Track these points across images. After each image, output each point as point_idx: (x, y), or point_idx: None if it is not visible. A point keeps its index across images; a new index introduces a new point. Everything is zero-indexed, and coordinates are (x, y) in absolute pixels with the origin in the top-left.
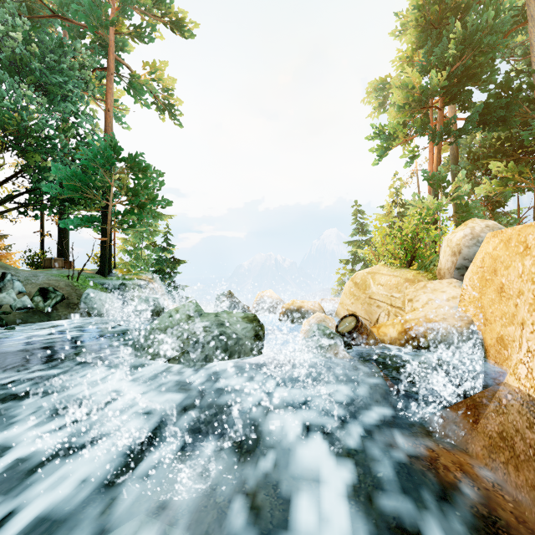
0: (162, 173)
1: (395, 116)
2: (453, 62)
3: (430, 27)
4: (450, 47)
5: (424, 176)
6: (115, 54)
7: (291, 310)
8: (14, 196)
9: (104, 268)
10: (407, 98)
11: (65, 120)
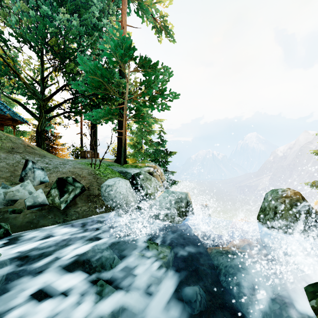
0: (168, 69)
1: None
2: None
3: None
4: None
5: None
6: None
7: None
8: (60, 104)
9: (119, 158)
10: None
11: (92, 35)
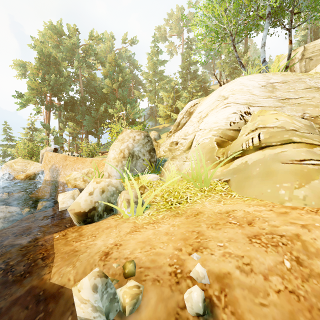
0: None
1: (29, 94)
2: (53, 85)
3: (45, 64)
4: (51, 81)
5: (41, 124)
6: None
7: None
8: None
9: None
10: (35, 89)
11: None
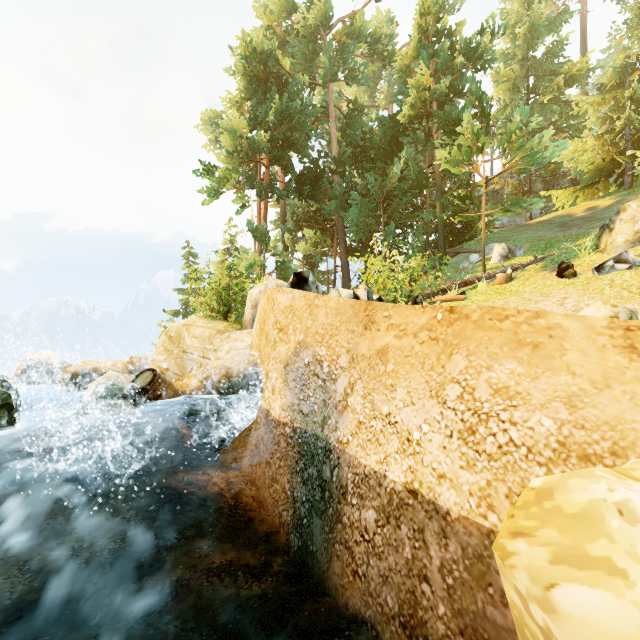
0: None
1: (224, 160)
2: (274, 128)
3: (258, 83)
4: (271, 113)
5: (249, 230)
6: None
7: (79, 374)
8: None
9: None
10: (235, 145)
11: None
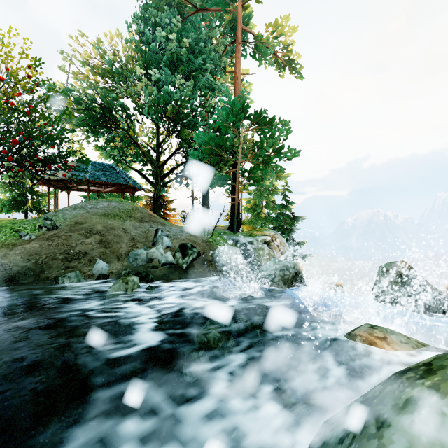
0: (287, 122)
1: None
2: None
3: None
4: None
5: None
6: (242, 25)
7: None
8: (174, 169)
9: (233, 225)
10: None
11: (204, 96)
